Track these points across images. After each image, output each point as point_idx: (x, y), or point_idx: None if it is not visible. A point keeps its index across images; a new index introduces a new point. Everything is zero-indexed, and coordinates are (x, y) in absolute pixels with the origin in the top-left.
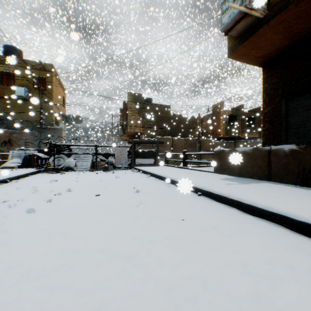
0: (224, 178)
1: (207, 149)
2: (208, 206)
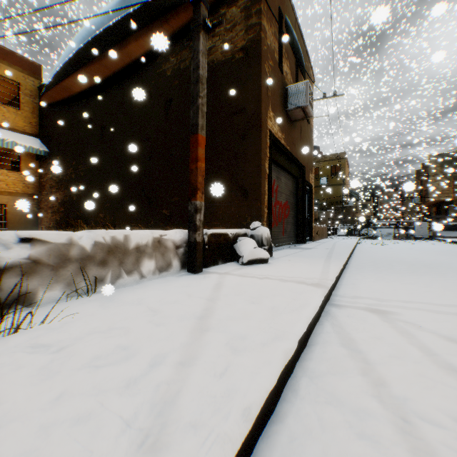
0: None
1: None
2: None
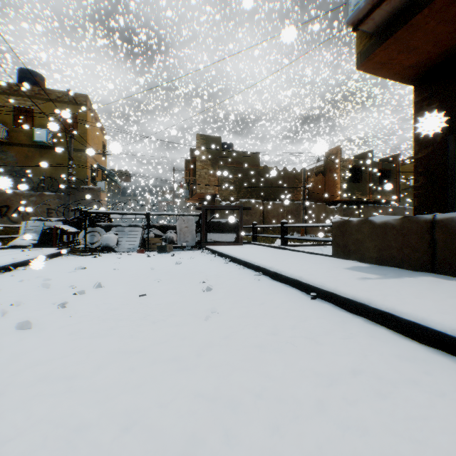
0: (352, 267)
1: (317, 219)
2: (332, 320)
